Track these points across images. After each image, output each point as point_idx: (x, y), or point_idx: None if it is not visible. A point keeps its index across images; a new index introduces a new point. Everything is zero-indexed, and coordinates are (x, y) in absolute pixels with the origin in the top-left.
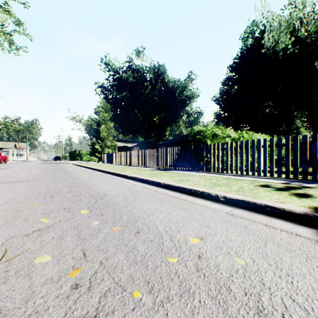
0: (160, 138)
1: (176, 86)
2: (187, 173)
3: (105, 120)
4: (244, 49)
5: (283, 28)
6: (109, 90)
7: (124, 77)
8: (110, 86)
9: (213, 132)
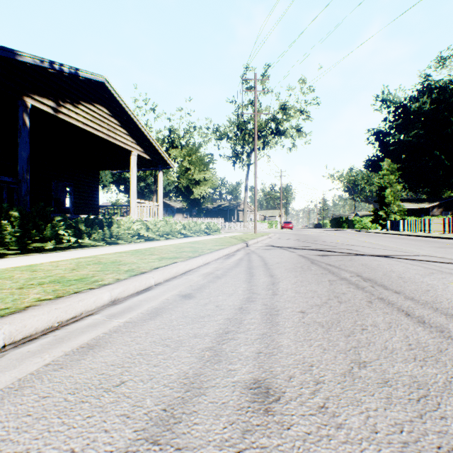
0: None
1: None
2: None
3: (389, 183)
4: None
5: None
6: (387, 134)
7: (414, 108)
8: (388, 128)
9: None
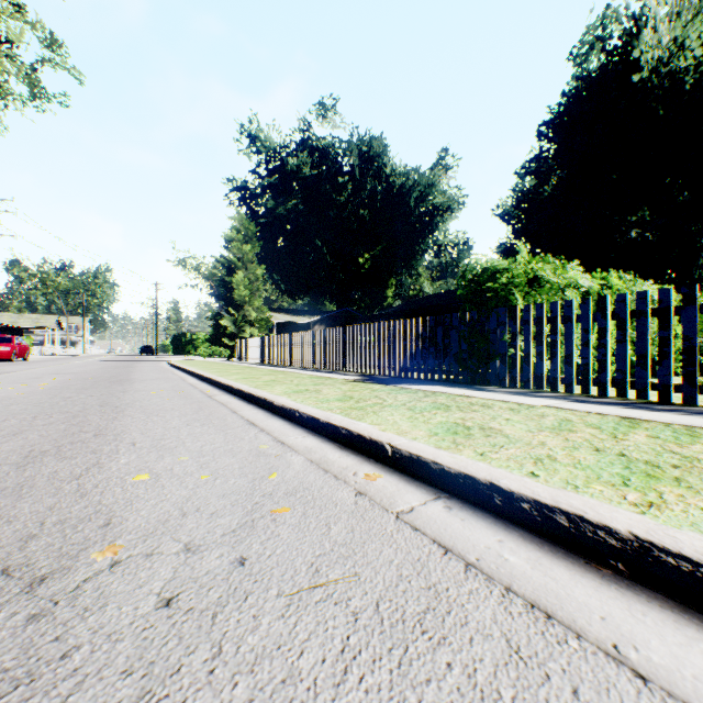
0: (374, 305)
1: (410, 184)
2: (460, 393)
3: (244, 260)
4: (582, 79)
5: (701, 5)
6: (258, 196)
7: (293, 165)
8: (259, 186)
9: (531, 273)
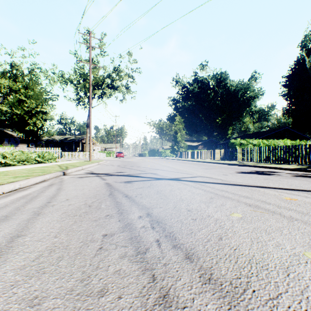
0: (222, 137)
1: (238, 88)
2: (224, 161)
3: (179, 129)
4: (296, 61)
5: None
6: (178, 102)
7: (191, 89)
8: (179, 98)
9: (240, 143)
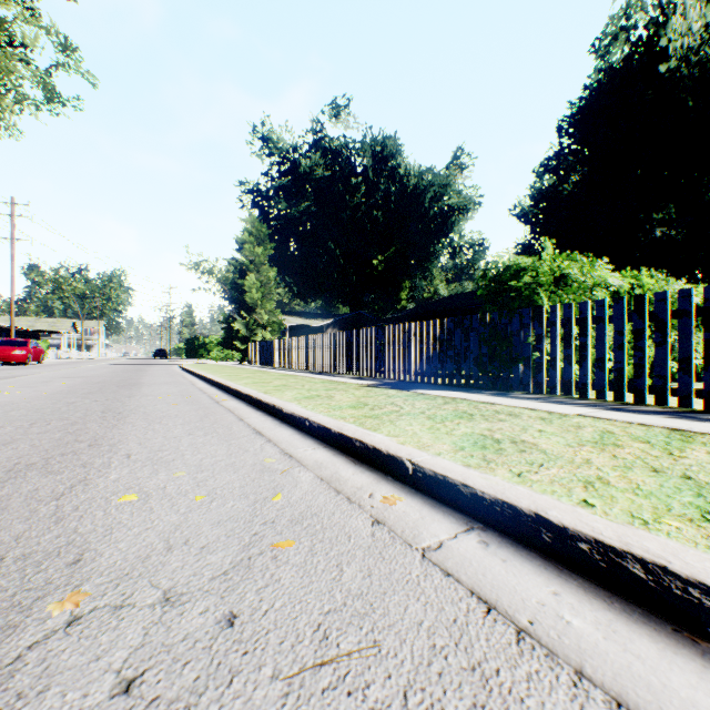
0: (388, 307)
1: (424, 184)
2: (482, 399)
3: (256, 263)
4: (605, 71)
5: None
6: (271, 199)
7: (305, 167)
8: (272, 189)
9: (558, 271)
